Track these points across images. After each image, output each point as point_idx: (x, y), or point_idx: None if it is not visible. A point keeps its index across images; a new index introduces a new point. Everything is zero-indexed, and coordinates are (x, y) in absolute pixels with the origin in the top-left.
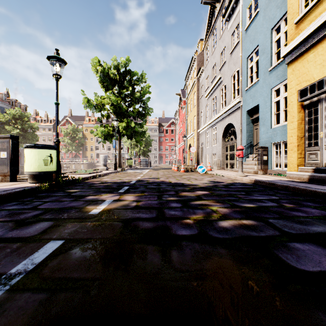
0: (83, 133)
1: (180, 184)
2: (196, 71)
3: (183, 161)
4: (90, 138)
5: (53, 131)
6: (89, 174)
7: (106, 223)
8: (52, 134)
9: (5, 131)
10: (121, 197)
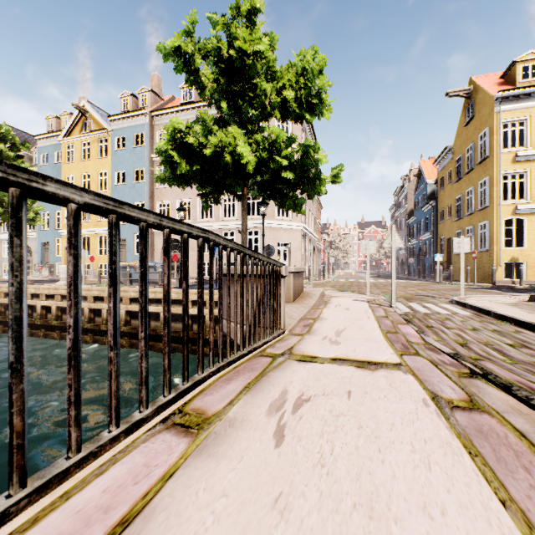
0: None
1: None
2: None
3: None
4: None
5: None
6: None
7: None
8: None
9: None
10: None
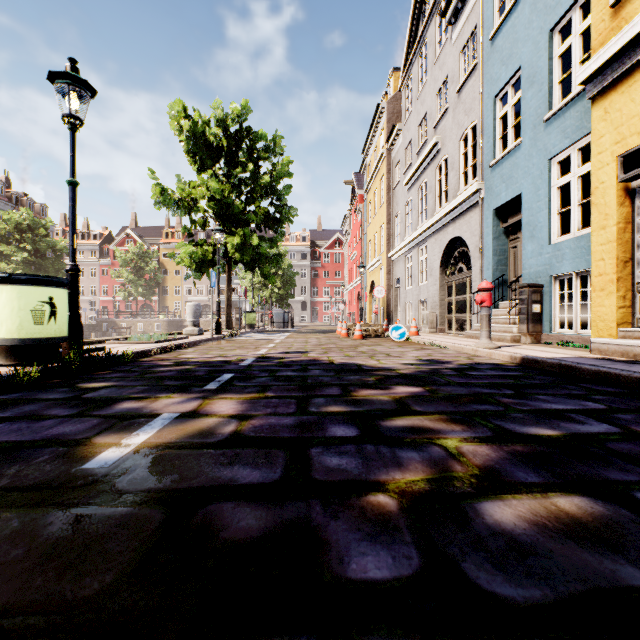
0: (160, 260)
1: (354, 367)
2: (385, 132)
3: (358, 316)
4: (174, 271)
5: (100, 256)
6: (155, 344)
7: (114, 511)
8: (98, 263)
9: (1, 255)
10: (203, 406)
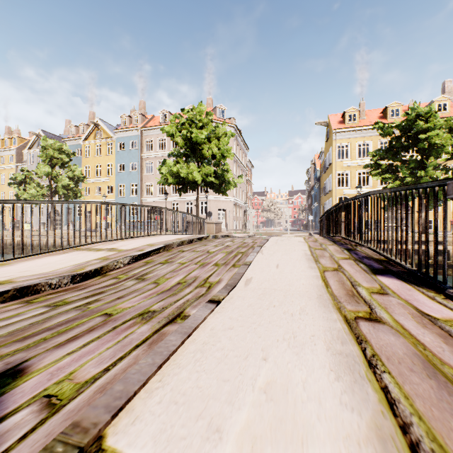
0: None
1: None
2: (15, 159)
3: None
4: None
5: None
6: None
7: None
8: None
9: None
10: None
